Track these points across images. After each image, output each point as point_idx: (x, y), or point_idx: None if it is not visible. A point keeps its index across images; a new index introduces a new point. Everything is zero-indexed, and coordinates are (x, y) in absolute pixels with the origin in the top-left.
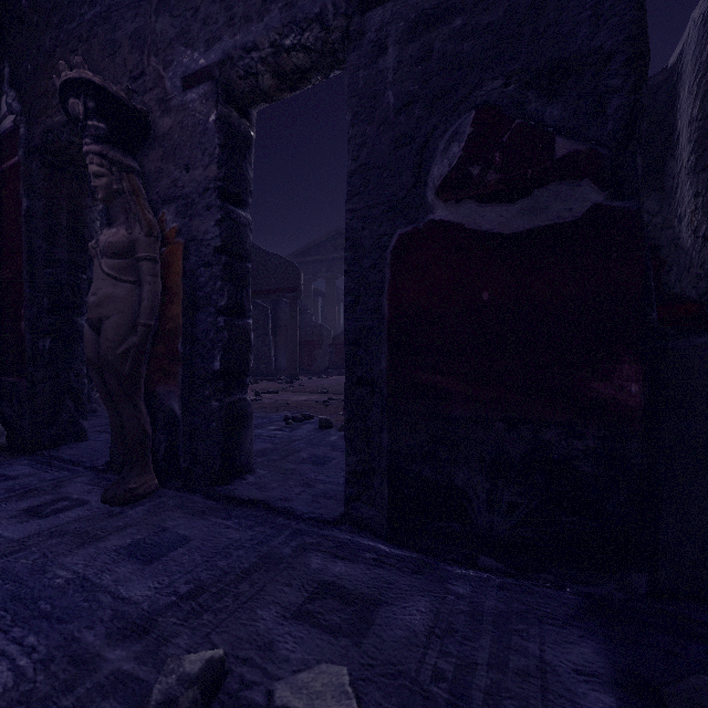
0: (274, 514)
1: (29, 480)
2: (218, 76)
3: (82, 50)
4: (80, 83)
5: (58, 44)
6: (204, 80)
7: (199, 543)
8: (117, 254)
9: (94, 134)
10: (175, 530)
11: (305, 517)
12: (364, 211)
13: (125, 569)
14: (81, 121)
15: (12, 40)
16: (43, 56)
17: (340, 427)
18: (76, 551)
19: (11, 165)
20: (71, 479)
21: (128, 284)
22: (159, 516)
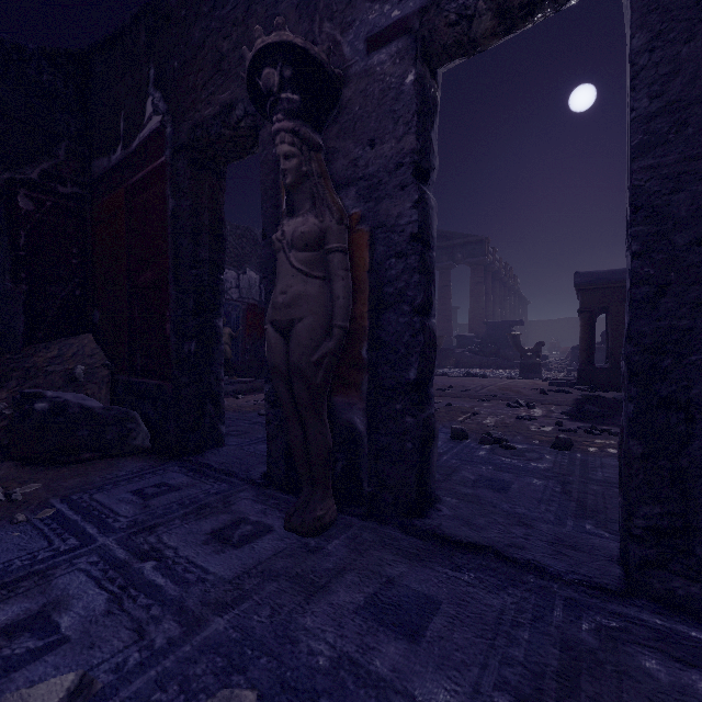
0: (515, 569)
1: (193, 493)
2: (416, 29)
3: (236, 34)
4: (279, 48)
5: (208, 34)
6: (395, 36)
7: (452, 610)
8: (308, 246)
9: (286, 108)
10: (403, 582)
11: (564, 577)
12: (672, 167)
13: (388, 647)
14: (273, 94)
15: (157, 41)
16: (191, 51)
17: (480, 439)
18: (307, 607)
19: (157, 167)
20: (234, 494)
21: (318, 281)
22: (366, 556)
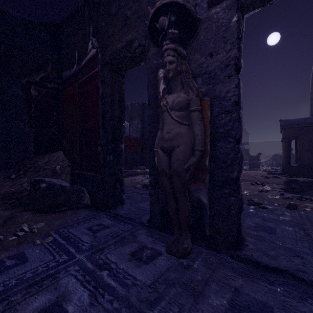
0: (305, 285)
1: (116, 230)
2: None
3: (134, 7)
4: (169, 5)
5: (119, 8)
6: None
7: None
8: (181, 108)
9: (171, 37)
10: (243, 291)
11: None
12: None
13: None
14: (164, 30)
15: (94, 14)
16: (111, 17)
17: (248, 203)
18: (197, 306)
19: (93, 73)
20: (136, 231)
21: (186, 126)
22: (216, 272)
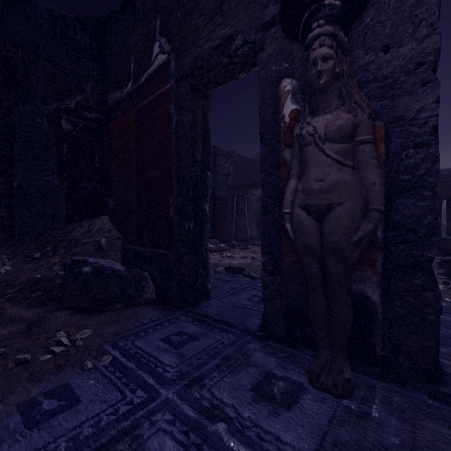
0: None
1: (210, 342)
2: None
3: None
4: None
5: None
6: None
7: None
8: (344, 138)
9: (327, 14)
10: None
11: None
12: None
13: None
14: (317, 1)
15: (162, 1)
16: (193, 2)
17: None
18: None
19: (162, 93)
20: (244, 345)
21: (349, 169)
22: (418, 427)
